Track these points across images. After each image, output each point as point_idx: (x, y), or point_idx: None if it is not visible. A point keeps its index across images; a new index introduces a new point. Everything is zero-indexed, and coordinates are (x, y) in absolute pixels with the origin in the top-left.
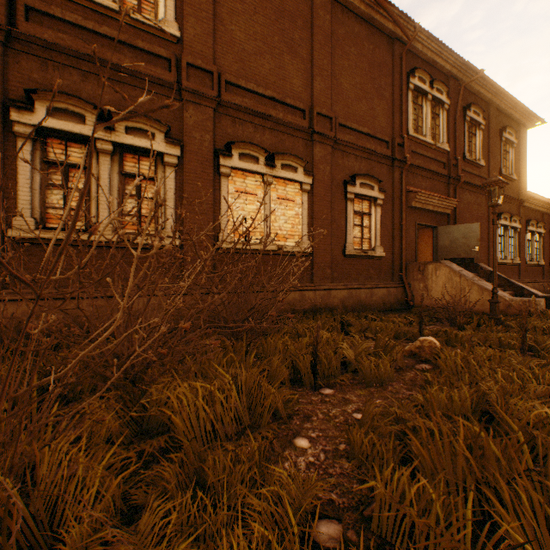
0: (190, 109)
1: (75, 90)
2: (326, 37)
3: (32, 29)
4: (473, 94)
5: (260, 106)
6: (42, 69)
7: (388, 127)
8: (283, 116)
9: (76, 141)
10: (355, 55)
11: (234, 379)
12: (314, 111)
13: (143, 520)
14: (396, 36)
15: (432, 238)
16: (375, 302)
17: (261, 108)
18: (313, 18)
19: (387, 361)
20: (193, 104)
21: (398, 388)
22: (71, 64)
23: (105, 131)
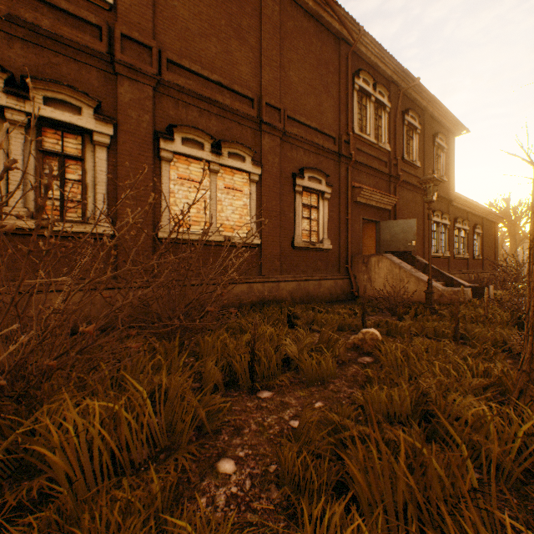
0: (125, 85)
1: None
2: (275, 28)
3: None
4: (411, 100)
5: (206, 90)
6: None
7: (335, 124)
8: (230, 103)
9: None
10: (304, 50)
11: (150, 391)
12: (262, 101)
13: None
14: (343, 37)
15: (375, 232)
16: (323, 294)
17: (207, 92)
18: (261, 7)
19: (329, 357)
20: (129, 80)
21: (339, 386)
22: None
23: (16, 100)
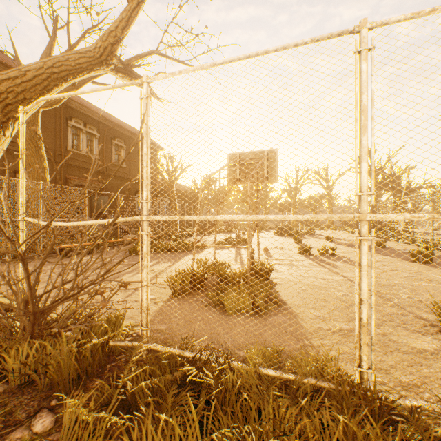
0: None
1: None
2: None
3: None
4: (119, 131)
5: None
6: None
7: (52, 144)
8: None
9: None
10: None
11: None
12: None
13: None
14: None
15: (90, 202)
16: None
17: None
18: None
19: None
20: None
21: None
22: None
23: None
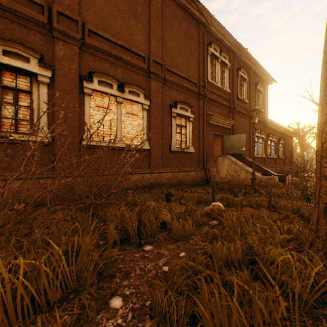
0: (60, 45)
1: None
2: (158, 13)
3: None
4: (242, 62)
5: (114, 50)
6: None
7: (196, 75)
8: (130, 59)
9: None
10: (177, 28)
11: (64, 250)
12: (150, 58)
13: None
14: (201, 21)
15: (221, 142)
16: (189, 180)
17: (115, 52)
18: None
19: (190, 222)
20: (63, 41)
21: (197, 241)
22: None
23: None
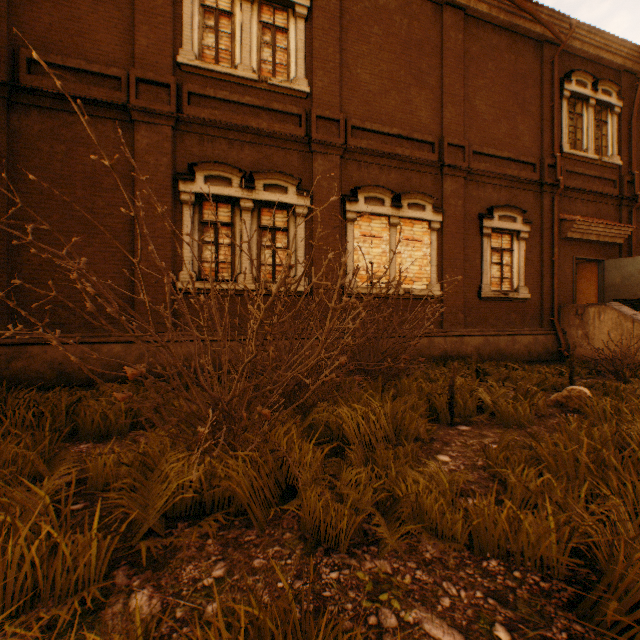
0: (318, 160)
1: (223, 158)
2: (457, 59)
3: (193, 111)
4: None
5: (386, 146)
6: (199, 143)
7: (534, 147)
8: (409, 153)
9: (224, 202)
10: (492, 71)
11: (381, 406)
12: (443, 142)
13: (341, 478)
14: (545, 38)
15: (596, 274)
16: (518, 352)
17: (387, 148)
18: (442, 41)
19: (526, 405)
20: (321, 154)
21: (537, 431)
22: (221, 135)
23: (247, 191)
